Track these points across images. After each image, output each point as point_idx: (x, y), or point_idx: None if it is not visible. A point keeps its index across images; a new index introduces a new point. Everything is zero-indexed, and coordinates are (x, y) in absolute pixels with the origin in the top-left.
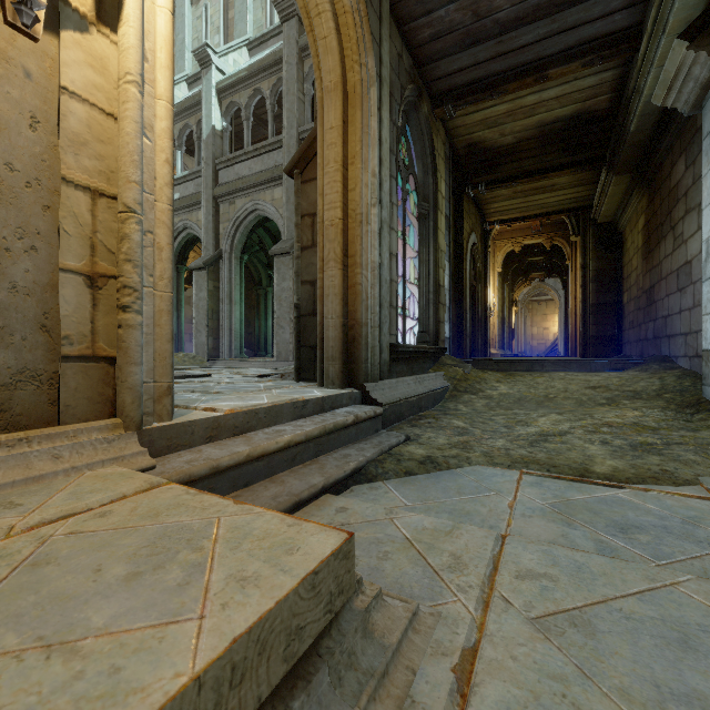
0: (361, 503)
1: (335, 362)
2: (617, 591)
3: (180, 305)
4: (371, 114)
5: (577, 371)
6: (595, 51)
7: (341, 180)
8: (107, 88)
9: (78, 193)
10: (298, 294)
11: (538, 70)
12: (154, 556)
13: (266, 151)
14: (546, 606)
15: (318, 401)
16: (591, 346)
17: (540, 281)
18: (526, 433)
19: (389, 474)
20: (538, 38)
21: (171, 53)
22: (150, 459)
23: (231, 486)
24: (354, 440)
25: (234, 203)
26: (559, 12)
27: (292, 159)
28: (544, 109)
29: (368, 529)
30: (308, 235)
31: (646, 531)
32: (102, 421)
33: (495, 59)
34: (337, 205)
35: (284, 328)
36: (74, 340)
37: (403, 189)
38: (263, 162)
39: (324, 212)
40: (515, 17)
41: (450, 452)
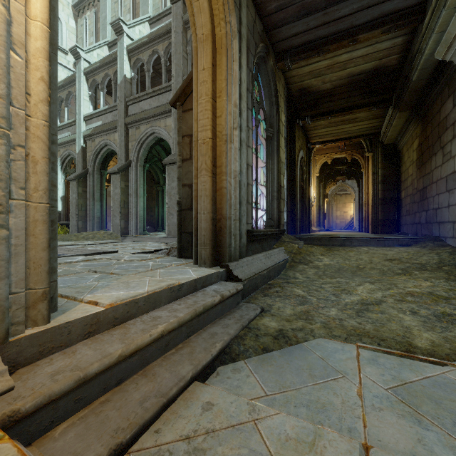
0: (225, 395)
1: (206, 247)
2: None
3: (102, 198)
4: (233, 60)
5: (375, 246)
6: (392, 22)
7: (210, 109)
8: None
9: None
10: (180, 194)
11: (351, 35)
12: None
13: (161, 92)
14: None
15: (192, 282)
16: (380, 226)
17: (342, 181)
18: (350, 301)
19: (250, 351)
20: (352, 11)
21: None
22: (7, 380)
23: (101, 389)
24: (220, 315)
25: (139, 128)
26: None
27: (175, 94)
28: (353, 64)
29: (233, 441)
30: (187, 151)
31: None
32: None
33: (321, 26)
34: (208, 128)
35: (173, 215)
36: None
37: (256, 118)
38: (159, 100)
39: (198, 133)
40: None
41: (297, 323)
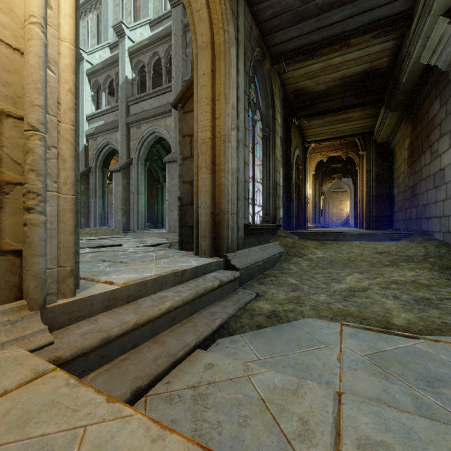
0: (224, 358)
1: (206, 238)
2: None
3: (104, 195)
4: (231, 65)
5: (367, 240)
6: (381, 27)
7: (210, 111)
8: (13, 27)
9: None
10: (181, 190)
11: (343, 40)
12: None
13: (161, 93)
14: None
15: (193, 269)
16: (373, 222)
17: (338, 179)
18: (339, 288)
19: (245, 327)
20: (344, 17)
21: (73, 5)
22: (48, 336)
23: (120, 350)
24: (219, 299)
25: (140, 127)
26: None
27: (176, 96)
28: (345, 67)
29: (230, 389)
30: (188, 149)
31: (448, 385)
32: (8, 304)
33: (314, 32)
34: (208, 129)
35: (173, 211)
36: None
37: (252, 118)
38: (159, 100)
39: (198, 133)
40: (329, 2)
41: (288, 306)
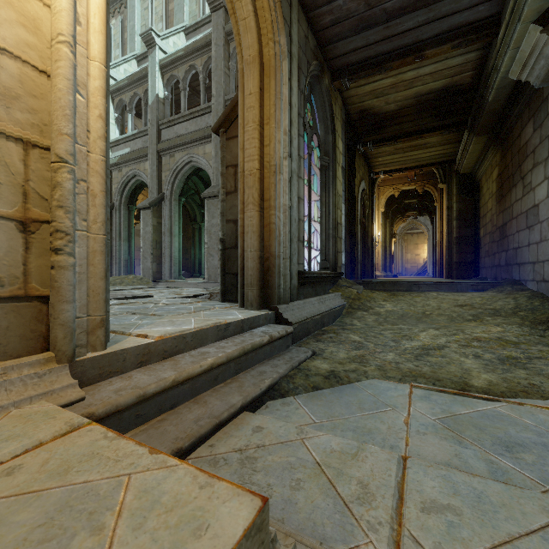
0: (274, 421)
1: (253, 288)
2: (520, 528)
3: (130, 237)
4: (283, 83)
5: (446, 291)
6: (462, 36)
7: (258, 137)
8: (39, 47)
9: (9, 144)
10: (223, 231)
11: (417, 51)
12: (46, 543)
13: (199, 115)
14: (455, 548)
15: (239, 323)
16: (455, 270)
17: (413, 218)
18: (411, 346)
19: (299, 389)
20: (417, 24)
21: (104, 20)
22: (79, 391)
23: (157, 410)
24: (269, 357)
25: (174, 156)
26: (435, 3)
27: (218, 120)
28: (420, 82)
29: (282, 452)
30: (232, 182)
31: (529, 450)
32: (34, 356)
33: (382, 41)
34: (255, 158)
35: (213, 256)
36: (5, 281)
37: (308, 145)
38: (197, 123)
39: (244, 163)
40: (399, 6)
41: (350, 366)
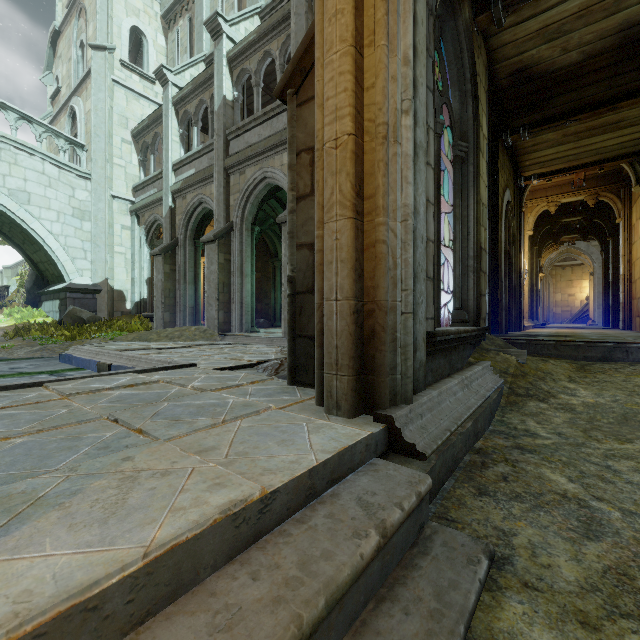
0: None
1: (342, 372)
2: None
3: (197, 279)
4: None
5: None
6: None
7: (351, 69)
8: None
9: None
10: (293, 263)
11: None
12: None
13: (275, 114)
14: None
15: (302, 480)
16: None
17: (570, 244)
18: None
19: None
20: None
21: None
22: None
23: None
24: (378, 586)
25: (244, 173)
26: None
27: (283, 74)
28: None
29: None
30: (306, 179)
31: None
32: None
33: None
34: (345, 112)
35: None
36: None
37: (436, 119)
38: (272, 126)
39: (324, 128)
40: None
41: None
